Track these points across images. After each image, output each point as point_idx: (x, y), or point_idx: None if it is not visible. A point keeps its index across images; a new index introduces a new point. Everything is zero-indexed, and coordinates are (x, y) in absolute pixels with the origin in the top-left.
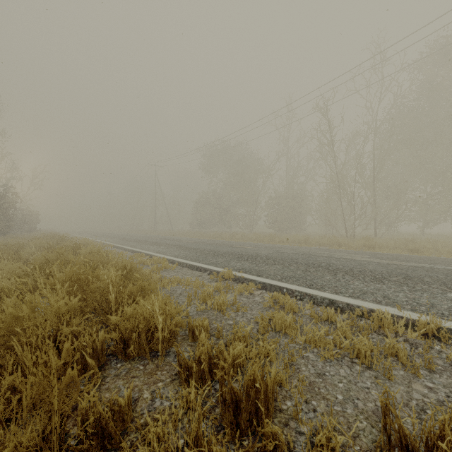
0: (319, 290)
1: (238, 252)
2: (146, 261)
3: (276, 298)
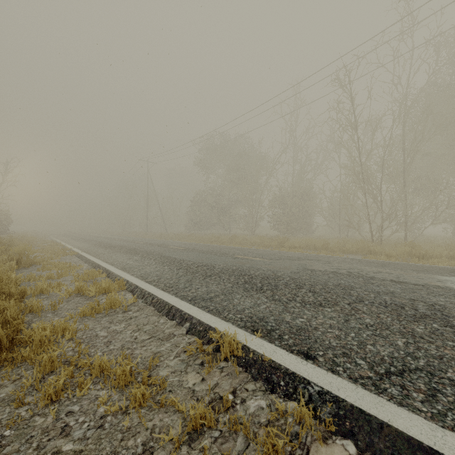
0: None
1: (243, 269)
2: (90, 288)
3: None
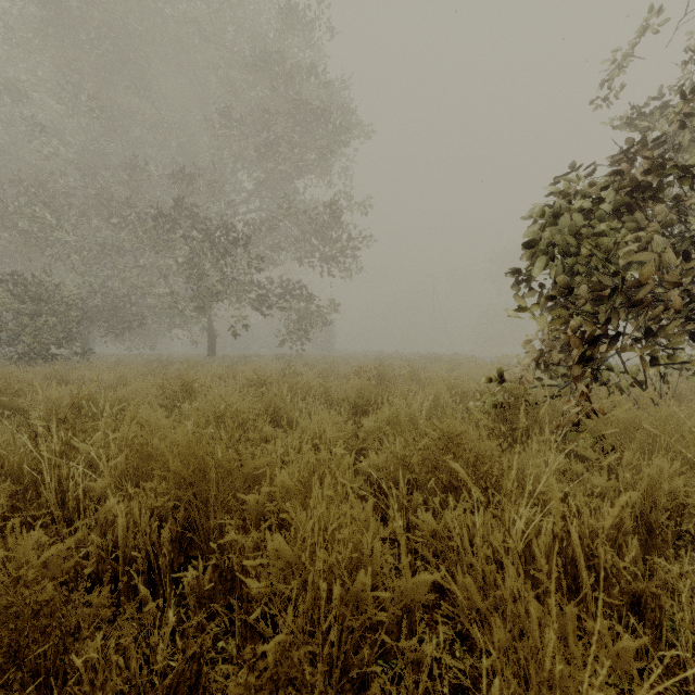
0: None
1: None
2: None
3: None
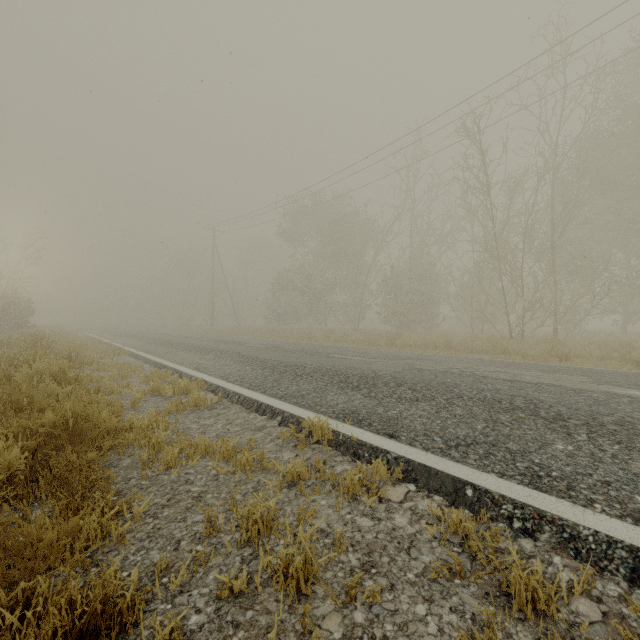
0: (572, 501)
1: (339, 368)
2: (166, 388)
3: (457, 528)
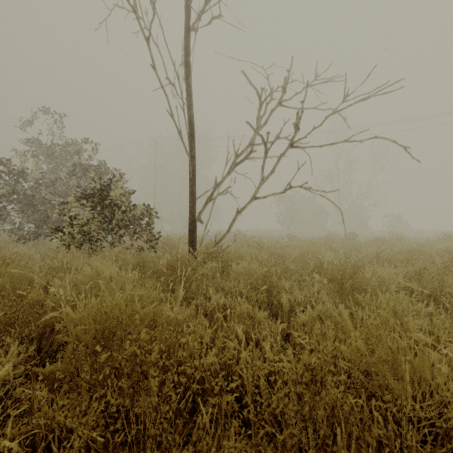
0: None
1: None
2: None
3: None
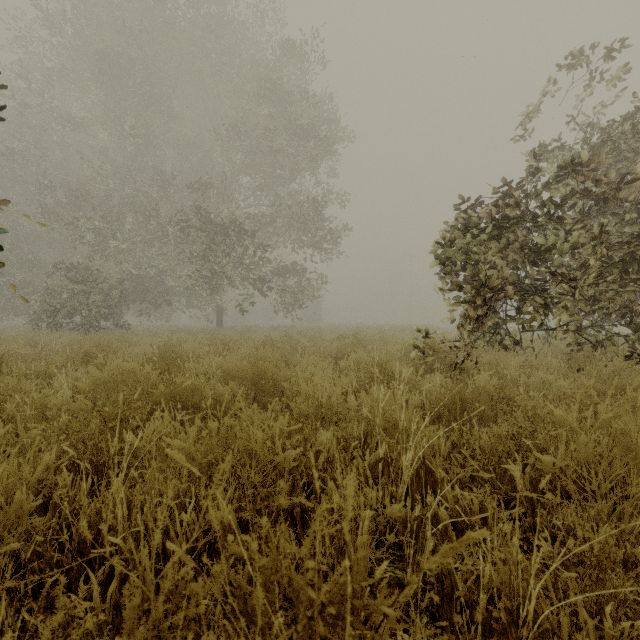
0: None
1: None
2: None
3: None
